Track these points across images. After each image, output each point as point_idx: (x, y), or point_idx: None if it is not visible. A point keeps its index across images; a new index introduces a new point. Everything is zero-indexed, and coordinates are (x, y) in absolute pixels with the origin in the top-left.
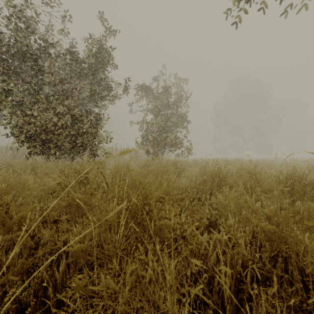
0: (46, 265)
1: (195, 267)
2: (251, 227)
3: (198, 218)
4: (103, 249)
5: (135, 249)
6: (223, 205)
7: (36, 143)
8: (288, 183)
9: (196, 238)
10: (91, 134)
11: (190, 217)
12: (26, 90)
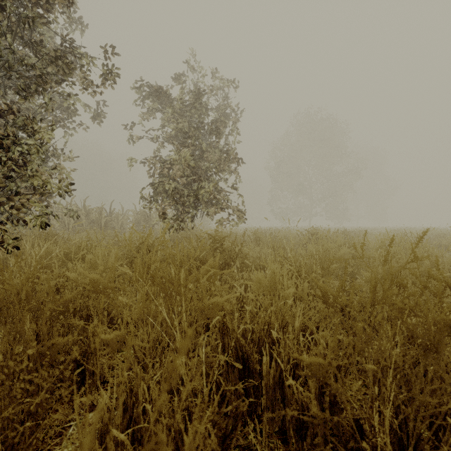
0: None
1: None
2: None
3: None
4: None
5: None
6: None
7: None
8: None
9: None
10: None
11: None
12: None
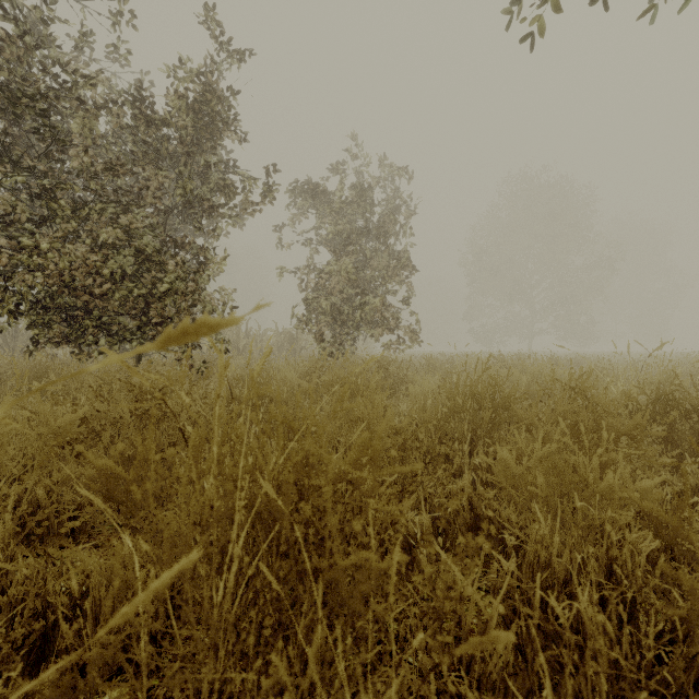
0: (2, 680)
1: (449, 668)
2: (602, 548)
3: (470, 545)
4: (180, 622)
5: (271, 639)
6: (513, 475)
7: (48, 318)
8: (670, 416)
9: (458, 596)
10: (184, 296)
11: (425, 502)
12: (23, 188)
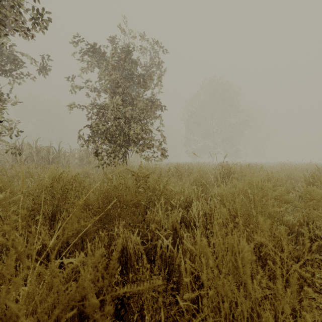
0: None
1: None
2: None
3: None
4: None
5: None
6: None
7: None
8: None
9: None
10: None
11: None
12: None
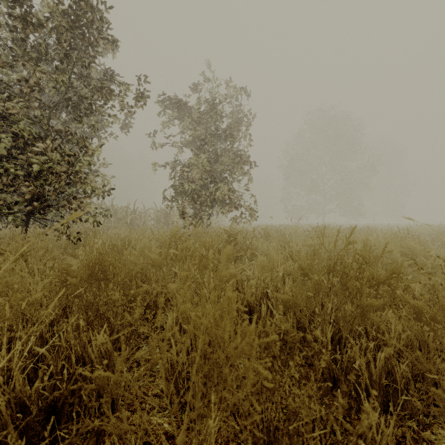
0: None
1: None
2: None
3: None
4: None
5: None
6: None
7: None
8: None
9: None
10: (58, 175)
11: None
12: None
